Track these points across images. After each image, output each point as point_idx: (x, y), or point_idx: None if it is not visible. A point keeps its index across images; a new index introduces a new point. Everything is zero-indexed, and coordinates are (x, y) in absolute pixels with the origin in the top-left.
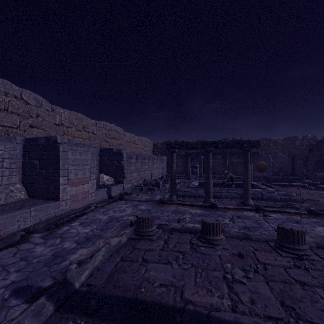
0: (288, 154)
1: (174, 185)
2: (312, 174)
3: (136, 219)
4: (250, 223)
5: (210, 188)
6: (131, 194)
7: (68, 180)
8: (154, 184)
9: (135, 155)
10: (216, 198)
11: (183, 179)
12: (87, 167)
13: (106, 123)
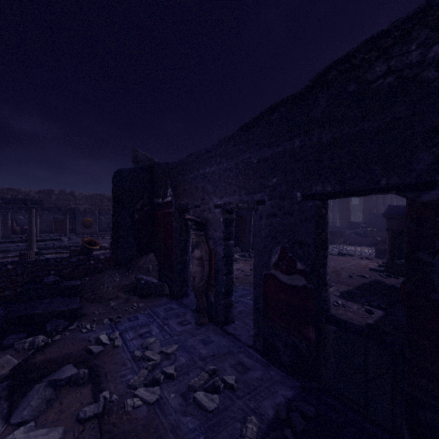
0: None
1: None
2: None
3: None
4: None
5: None
6: None
7: None
8: None
9: None
10: (3, 253)
11: None
12: None
13: None
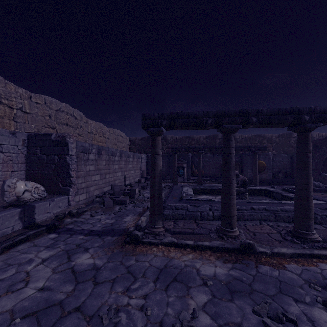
0: (283, 152)
1: (158, 200)
2: (320, 175)
3: None
4: None
5: (232, 207)
6: (81, 214)
7: None
8: (127, 192)
9: (96, 148)
10: None
11: (167, 183)
12: None
13: (50, 98)
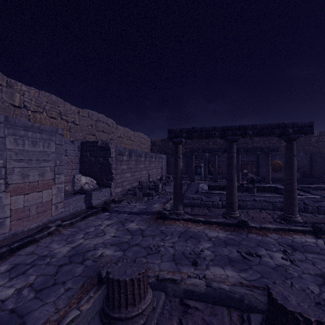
0: (303, 152)
1: (180, 190)
2: None
3: (107, 280)
4: (324, 263)
5: (234, 196)
6: (120, 202)
7: (7, 185)
8: (152, 187)
9: (127, 151)
10: (239, 209)
11: (185, 180)
12: (49, 164)
13: (92, 112)
